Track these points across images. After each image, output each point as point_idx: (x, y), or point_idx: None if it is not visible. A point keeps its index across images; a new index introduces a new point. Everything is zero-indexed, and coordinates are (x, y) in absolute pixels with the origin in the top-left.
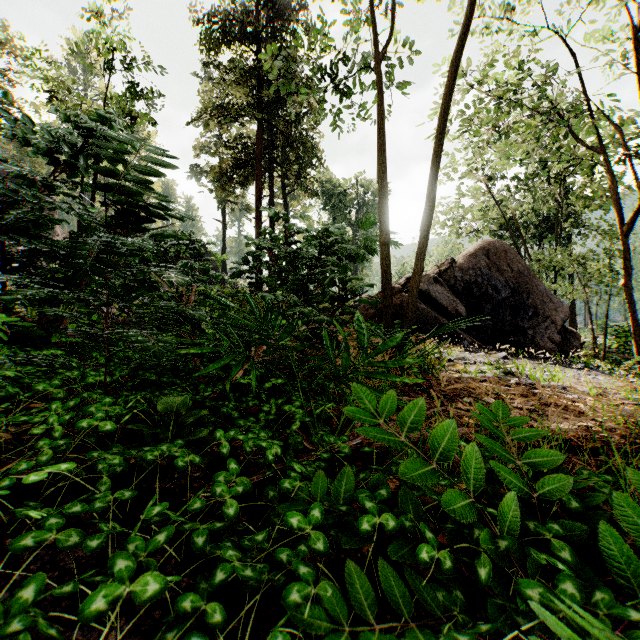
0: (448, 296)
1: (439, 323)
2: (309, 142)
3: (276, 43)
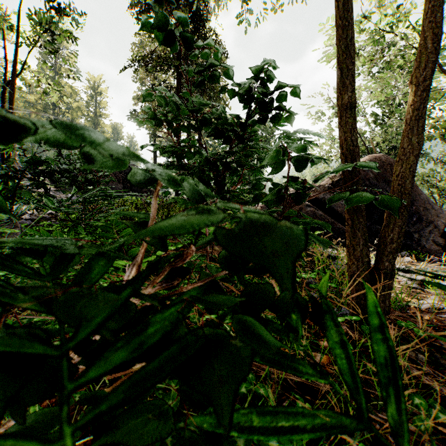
0: (342, 203)
1: (335, 228)
2: (217, 85)
3: (191, 4)
